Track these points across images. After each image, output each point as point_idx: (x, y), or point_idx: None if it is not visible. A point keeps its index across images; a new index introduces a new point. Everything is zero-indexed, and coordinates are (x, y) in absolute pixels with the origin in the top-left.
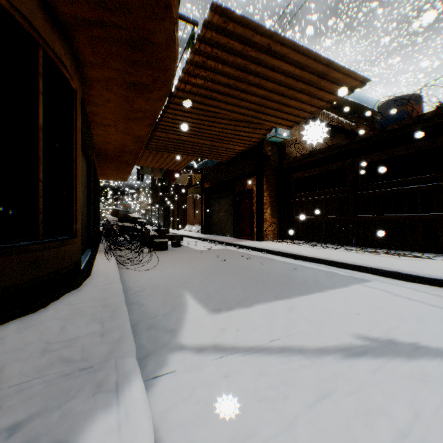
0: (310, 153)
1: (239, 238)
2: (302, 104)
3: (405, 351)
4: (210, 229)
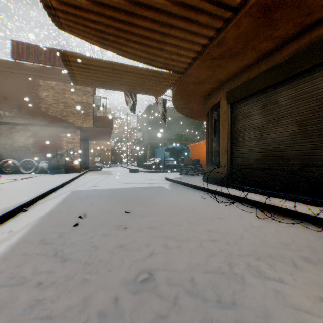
0: None
1: None
2: (90, 74)
3: (129, 182)
4: None
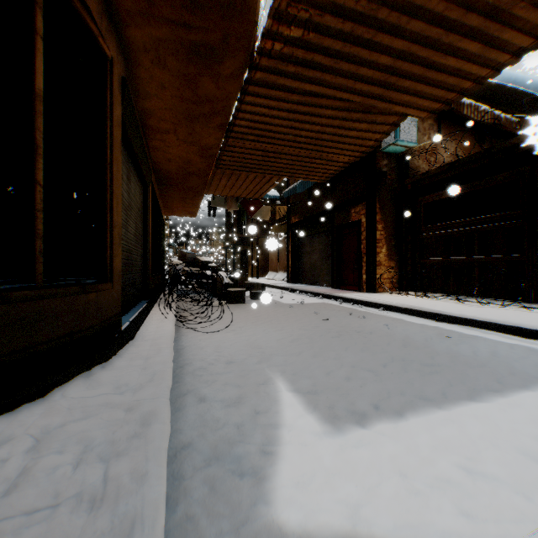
0: (451, 163)
1: (339, 288)
2: (465, 65)
3: None
4: (298, 277)
